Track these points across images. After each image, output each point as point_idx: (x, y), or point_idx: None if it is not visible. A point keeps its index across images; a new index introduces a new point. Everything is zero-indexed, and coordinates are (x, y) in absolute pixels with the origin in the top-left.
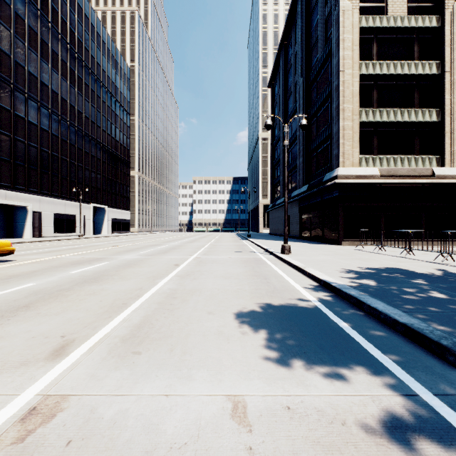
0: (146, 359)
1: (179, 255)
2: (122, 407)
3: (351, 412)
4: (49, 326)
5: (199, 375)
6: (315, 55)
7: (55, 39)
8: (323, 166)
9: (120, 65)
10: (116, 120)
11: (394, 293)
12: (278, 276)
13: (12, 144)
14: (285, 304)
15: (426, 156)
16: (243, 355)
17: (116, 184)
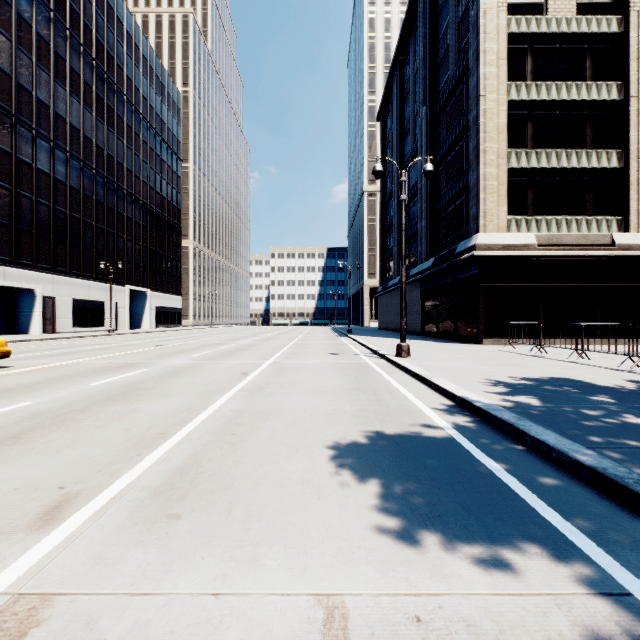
0: (188, 527)
1: (250, 359)
2: (141, 617)
3: (524, 628)
4: (43, 470)
5: (270, 557)
6: (443, 74)
7: (75, 53)
8: (456, 232)
9: (168, 90)
10: (162, 167)
11: (568, 417)
12: (394, 391)
13: (13, 202)
14: (405, 434)
15: (603, 217)
16: (342, 521)
17: (162, 258)
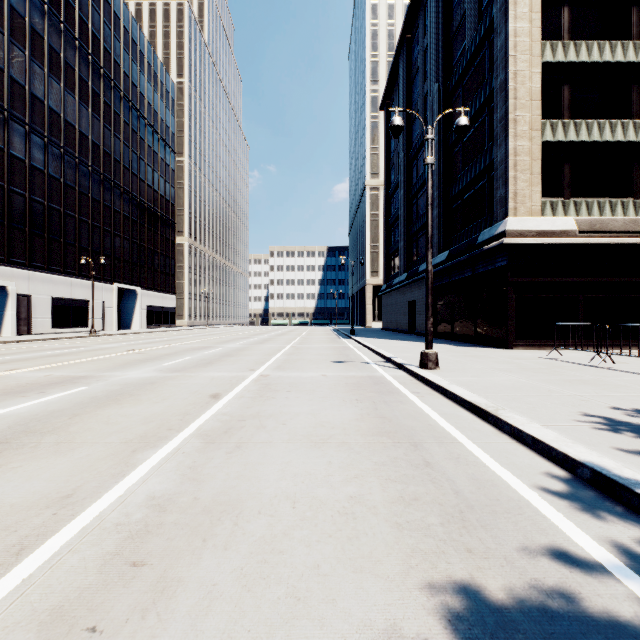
0: None
1: (232, 370)
2: None
3: None
4: None
5: None
6: (459, 44)
7: (54, 30)
8: (475, 220)
9: (161, 78)
10: (154, 159)
11: None
12: (443, 437)
13: None
14: (557, 632)
15: None
16: None
17: (154, 254)
